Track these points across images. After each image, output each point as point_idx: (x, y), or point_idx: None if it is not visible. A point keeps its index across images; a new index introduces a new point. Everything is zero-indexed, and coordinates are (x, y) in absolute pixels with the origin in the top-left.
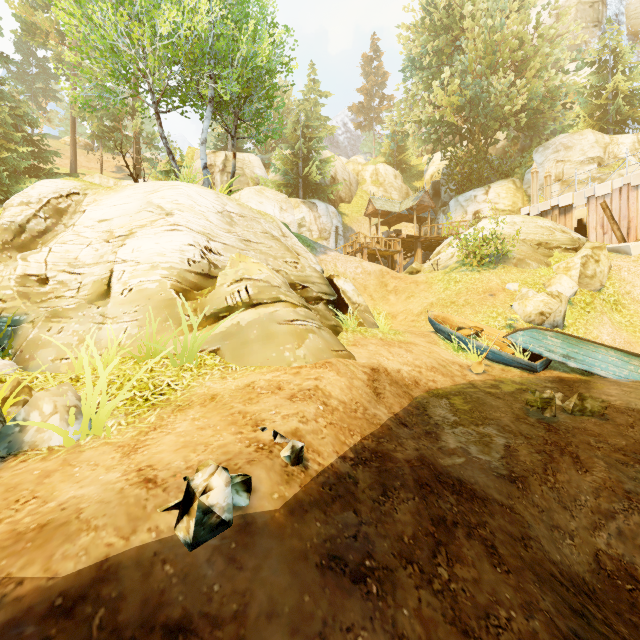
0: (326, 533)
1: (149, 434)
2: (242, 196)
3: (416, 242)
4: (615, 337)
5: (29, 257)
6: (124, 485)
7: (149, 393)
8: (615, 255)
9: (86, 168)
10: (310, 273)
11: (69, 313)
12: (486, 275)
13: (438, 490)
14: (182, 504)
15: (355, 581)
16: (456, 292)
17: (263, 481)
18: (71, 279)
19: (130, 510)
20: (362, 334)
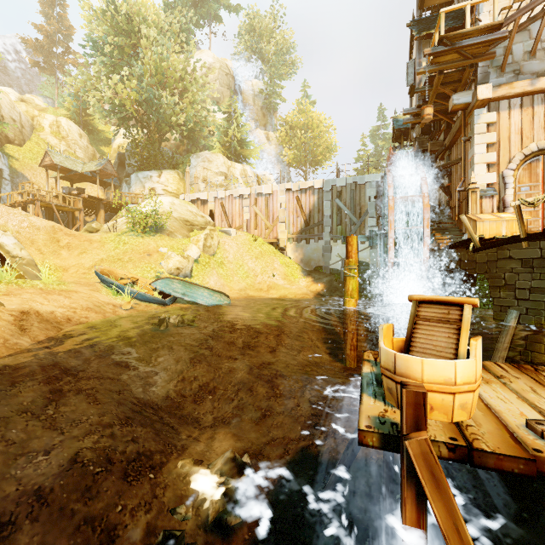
0: None
1: None
2: None
3: (99, 203)
4: (217, 282)
5: None
6: None
7: None
8: (225, 235)
9: None
10: None
11: None
12: (147, 240)
13: (63, 378)
14: None
15: None
16: (124, 251)
17: None
18: None
19: None
20: (19, 285)
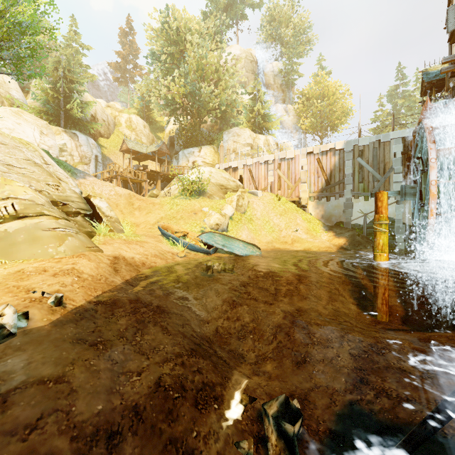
0: (76, 331)
1: None
2: None
3: (157, 175)
4: (248, 236)
5: None
6: None
7: None
8: (253, 196)
9: None
10: (70, 194)
11: None
12: (193, 202)
13: (144, 311)
14: None
15: (91, 346)
16: (177, 211)
17: (36, 314)
18: None
19: None
20: (111, 237)
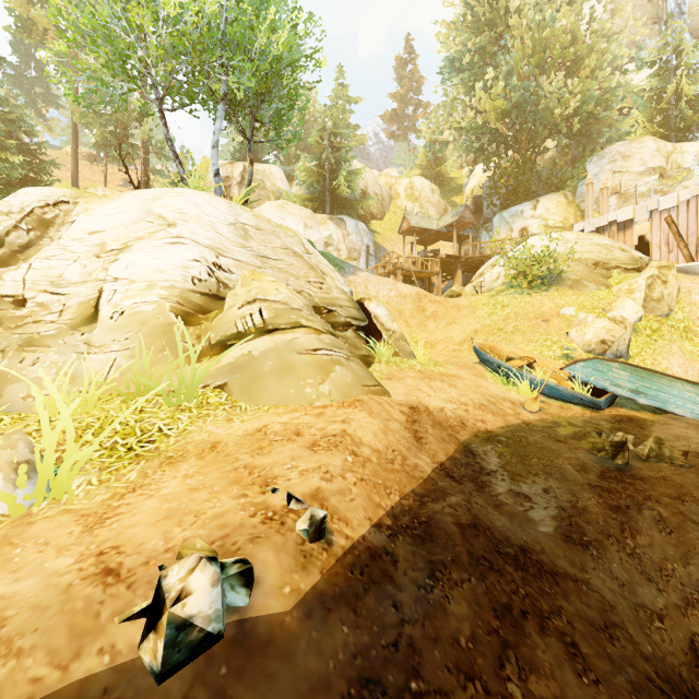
0: (356, 642)
1: (125, 497)
2: (262, 211)
3: (456, 263)
4: (687, 369)
5: (4, 275)
6: (74, 579)
7: (134, 440)
8: (683, 276)
9: (90, 181)
10: (337, 295)
11: (47, 341)
12: (537, 298)
13: (499, 565)
14: (150, 612)
15: None
16: (503, 318)
17: (270, 568)
18: (53, 300)
19: (75, 621)
20: (398, 366)
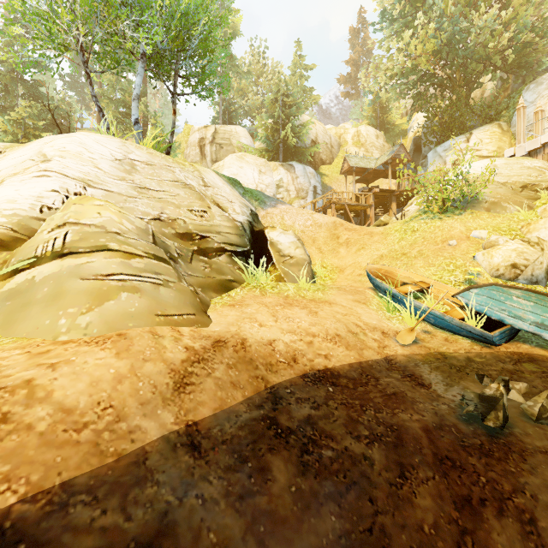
0: None
1: None
2: (225, 163)
3: (390, 196)
4: None
5: None
6: None
7: None
8: None
9: None
10: (219, 222)
11: None
12: (448, 222)
13: None
14: None
15: None
16: (411, 242)
17: None
18: None
19: None
20: (262, 291)
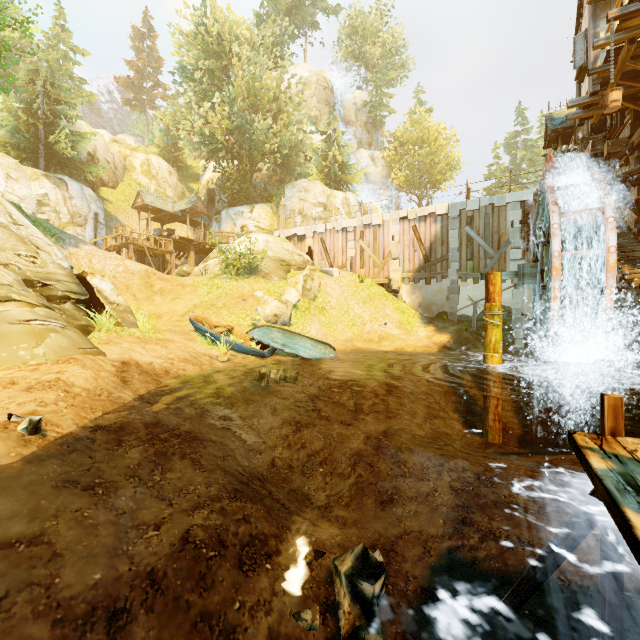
0: (62, 470)
1: None
2: None
3: (189, 244)
4: (319, 331)
5: None
6: None
7: None
8: (326, 275)
9: None
10: (54, 270)
11: None
12: (242, 283)
13: (166, 438)
14: None
15: (85, 490)
16: (217, 296)
17: None
18: None
19: None
20: (118, 333)
